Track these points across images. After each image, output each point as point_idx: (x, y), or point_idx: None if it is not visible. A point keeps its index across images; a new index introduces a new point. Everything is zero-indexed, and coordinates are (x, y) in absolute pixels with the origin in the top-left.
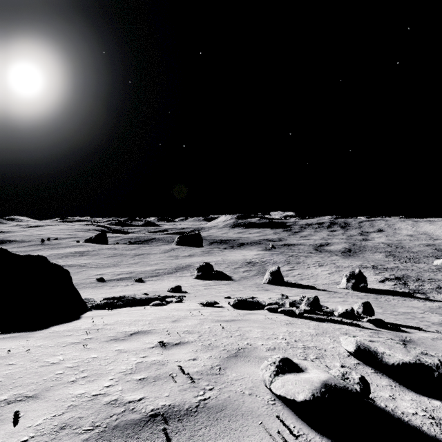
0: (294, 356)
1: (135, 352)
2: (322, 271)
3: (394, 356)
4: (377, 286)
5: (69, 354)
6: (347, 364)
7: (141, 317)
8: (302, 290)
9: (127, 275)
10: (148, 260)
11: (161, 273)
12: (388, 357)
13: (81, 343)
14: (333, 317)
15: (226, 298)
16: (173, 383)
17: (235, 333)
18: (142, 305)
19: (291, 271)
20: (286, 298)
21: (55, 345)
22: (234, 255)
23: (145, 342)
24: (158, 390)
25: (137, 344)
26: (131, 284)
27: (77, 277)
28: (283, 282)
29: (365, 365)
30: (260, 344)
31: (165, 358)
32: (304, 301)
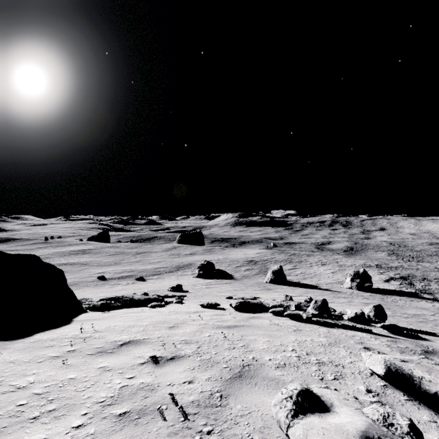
0: (309, 375)
1: (121, 371)
2: (325, 270)
3: (437, 382)
4: (382, 285)
5: (43, 374)
6: (372, 387)
7: (136, 322)
8: (306, 290)
9: (128, 273)
10: (150, 258)
11: (162, 272)
12: (428, 383)
13: (62, 357)
14: (343, 321)
15: (228, 298)
16: (161, 422)
17: (238, 344)
18: (141, 306)
19: (294, 269)
20: (290, 299)
21: (30, 360)
22: (235, 253)
23: (135, 356)
24: (141, 434)
25: (125, 359)
26: (132, 283)
27: (79, 276)
28: (285, 281)
29: (395, 389)
30: (267, 359)
31: (155, 380)
32: (312, 304)
